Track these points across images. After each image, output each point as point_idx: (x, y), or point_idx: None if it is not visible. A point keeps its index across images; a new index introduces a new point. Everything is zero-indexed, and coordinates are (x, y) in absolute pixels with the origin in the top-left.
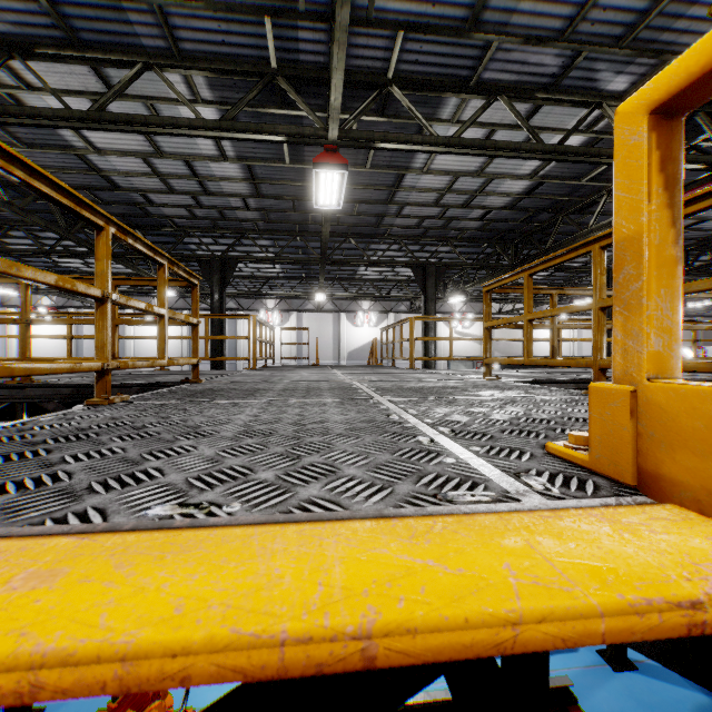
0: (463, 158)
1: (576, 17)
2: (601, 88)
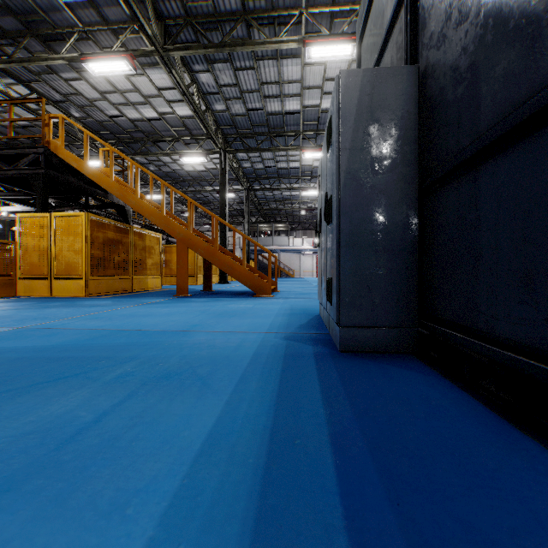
0: None
1: (70, 94)
2: (71, 112)
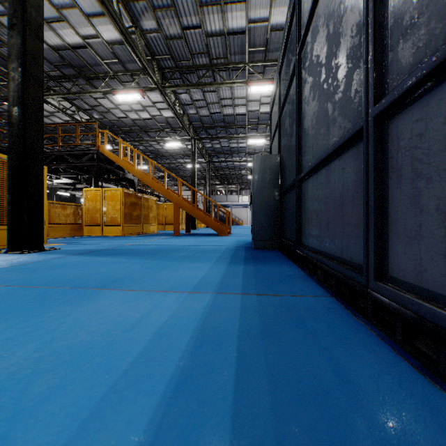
0: (50, 107)
1: (95, 106)
2: (93, 115)
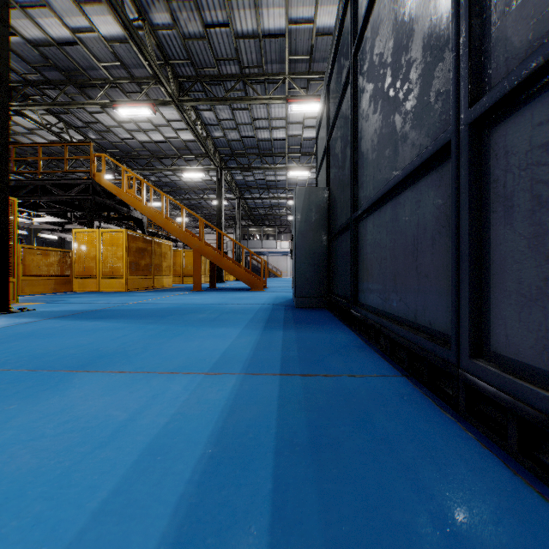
0: (29, 123)
1: (91, 122)
2: (88, 135)
